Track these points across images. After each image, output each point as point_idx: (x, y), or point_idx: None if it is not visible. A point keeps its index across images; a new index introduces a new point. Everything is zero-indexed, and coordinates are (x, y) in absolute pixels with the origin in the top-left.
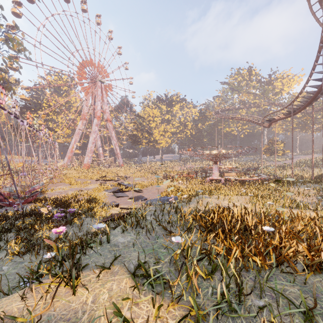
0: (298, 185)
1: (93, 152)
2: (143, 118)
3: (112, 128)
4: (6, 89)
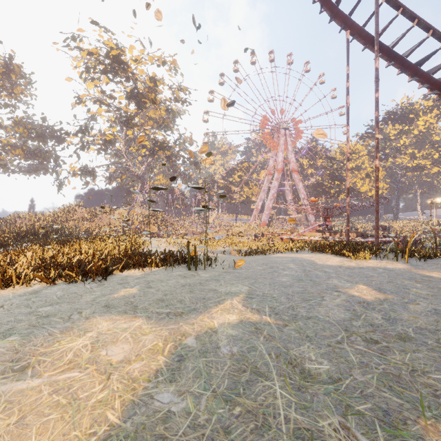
0: (309, 247)
1: (270, 210)
2: (332, 159)
3: (299, 179)
4: (196, 168)
